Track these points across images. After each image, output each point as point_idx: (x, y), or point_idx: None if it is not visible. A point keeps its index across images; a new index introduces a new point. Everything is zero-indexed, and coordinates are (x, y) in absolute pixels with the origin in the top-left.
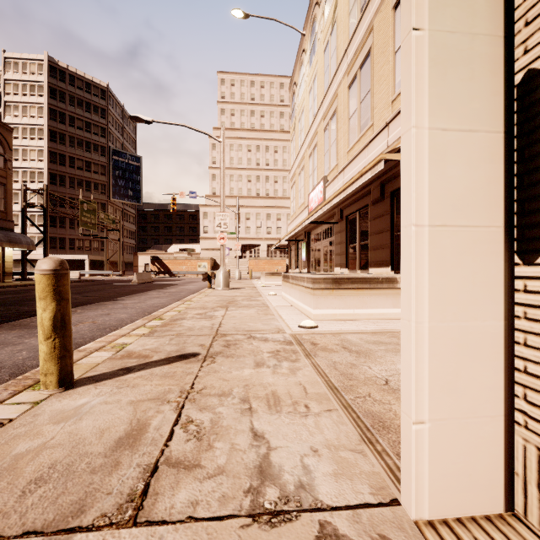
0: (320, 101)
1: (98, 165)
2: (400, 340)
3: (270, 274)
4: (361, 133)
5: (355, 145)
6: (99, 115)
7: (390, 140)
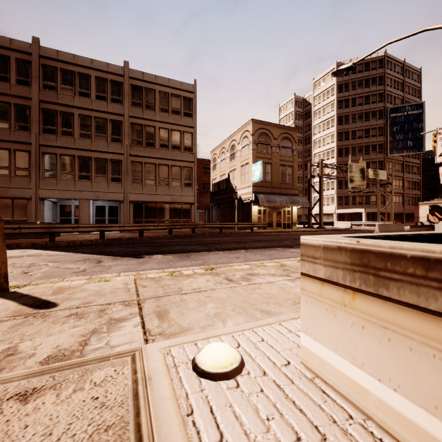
0: None
1: (375, 129)
2: None
3: None
4: None
5: None
6: (377, 84)
7: None
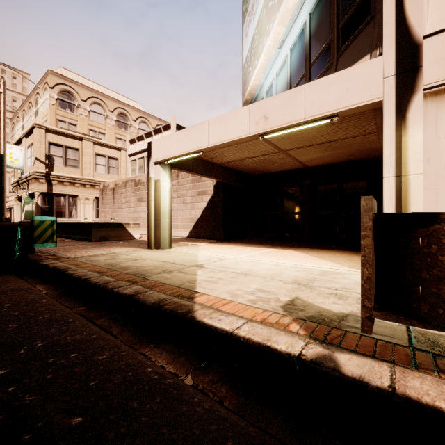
0: None
1: None
2: None
3: None
4: None
5: None
6: None
7: None
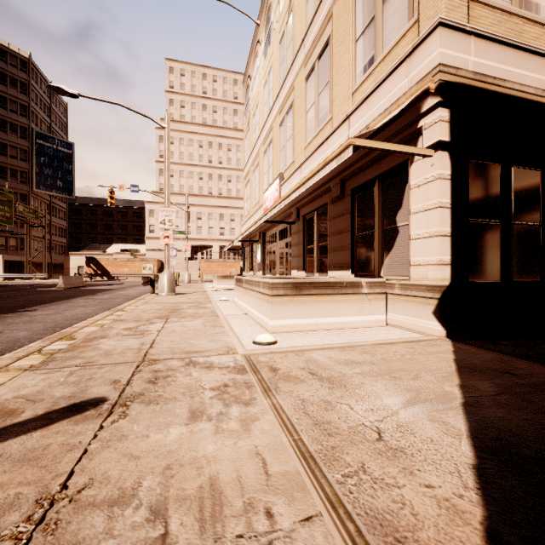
0: (275, 95)
1: (16, 149)
2: (374, 357)
3: (222, 277)
4: (319, 128)
5: (313, 140)
6: (19, 89)
7: (351, 133)
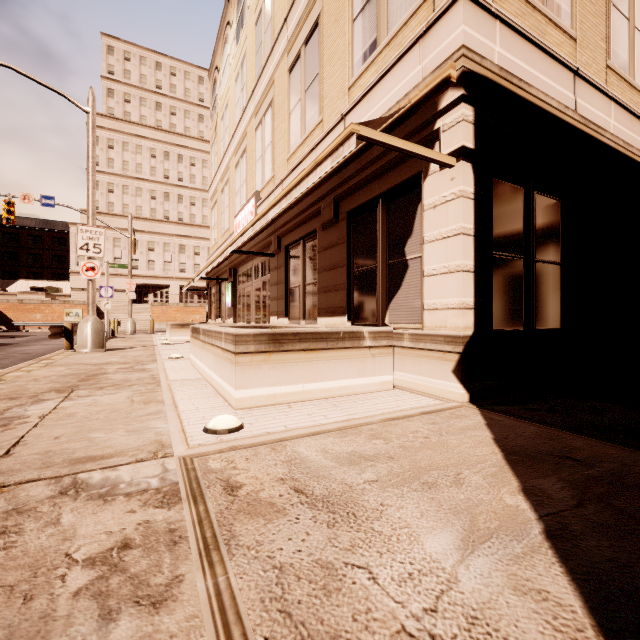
0: (250, 91)
1: None
2: (389, 444)
3: (179, 326)
4: (306, 133)
5: (298, 149)
6: None
7: None
